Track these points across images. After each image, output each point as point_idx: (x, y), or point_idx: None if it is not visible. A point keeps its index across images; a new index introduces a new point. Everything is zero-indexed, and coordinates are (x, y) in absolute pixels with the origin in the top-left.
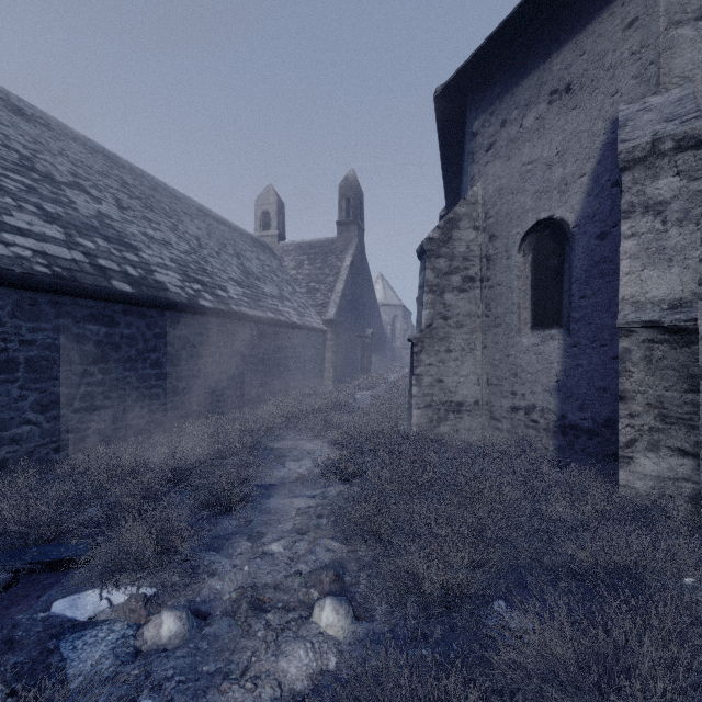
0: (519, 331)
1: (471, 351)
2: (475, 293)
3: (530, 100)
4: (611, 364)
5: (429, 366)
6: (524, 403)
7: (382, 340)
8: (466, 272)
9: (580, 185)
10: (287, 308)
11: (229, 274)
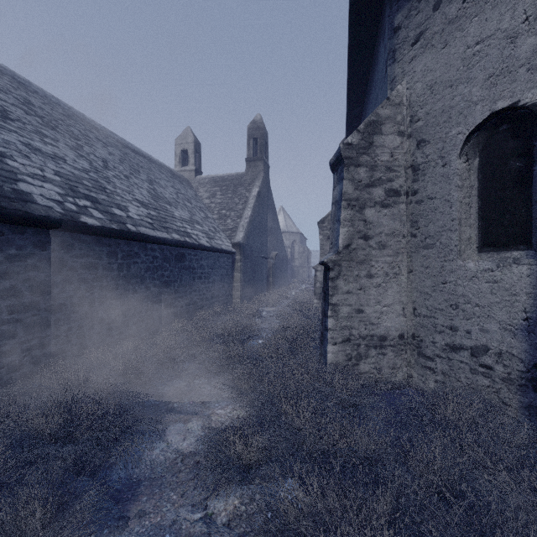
0: (460, 253)
1: (395, 276)
2: (400, 208)
3: None
4: None
5: (347, 294)
6: (470, 342)
7: (284, 261)
8: (390, 184)
9: None
10: (197, 231)
11: (135, 196)
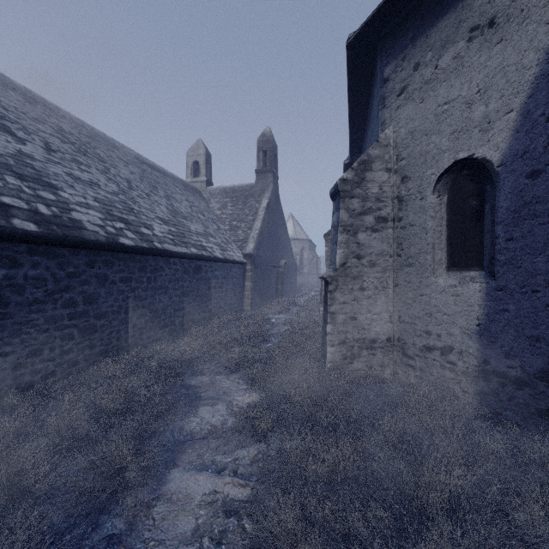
0: (433, 271)
1: (383, 289)
2: (387, 233)
3: (446, 40)
4: (546, 312)
5: (343, 304)
6: (440, 343)
7: (293, 269)
8: (379, 212)
9: (507, 122)
10: (211, 244)
11: (157, 213)
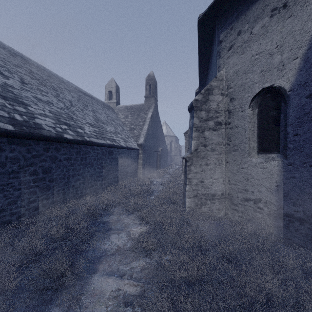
0: (249, 154)
1: (219, 164)
2: (222, 131)
3: (257, 16)
4: None
5: (196, 173)
6: (253, 196)
7: (166, 152)
8: (217, 119)
9: (294, 65)
10: (119, 138)
11: (87, 120)
